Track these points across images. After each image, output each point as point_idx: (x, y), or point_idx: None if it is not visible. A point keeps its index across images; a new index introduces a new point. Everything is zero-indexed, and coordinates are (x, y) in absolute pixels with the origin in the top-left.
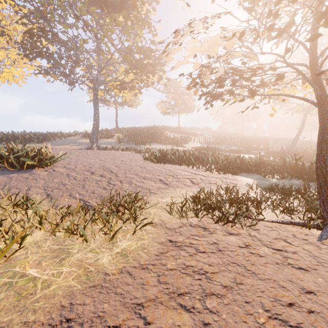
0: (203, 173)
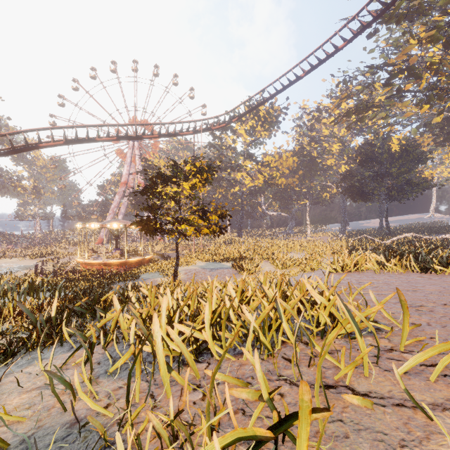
0: None
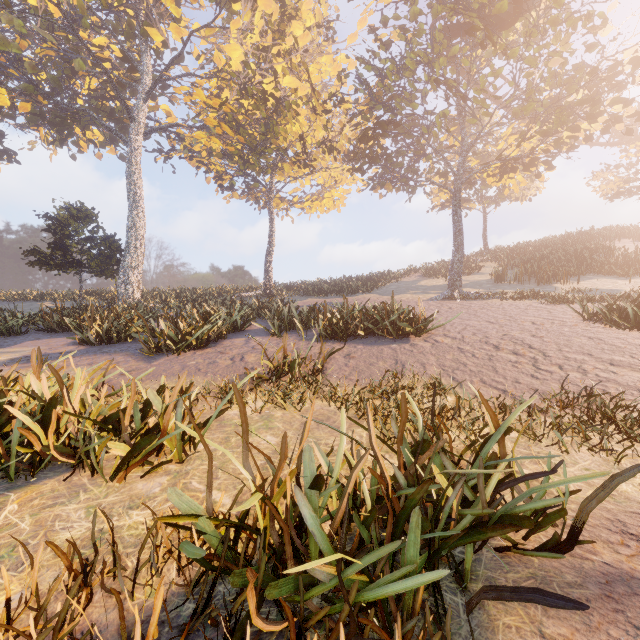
0: None
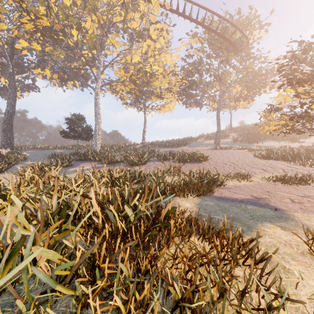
0: (296, 167)
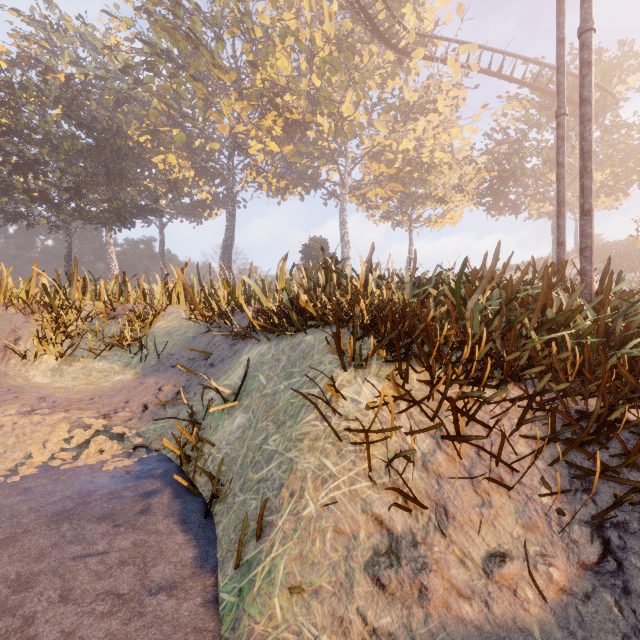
0: None
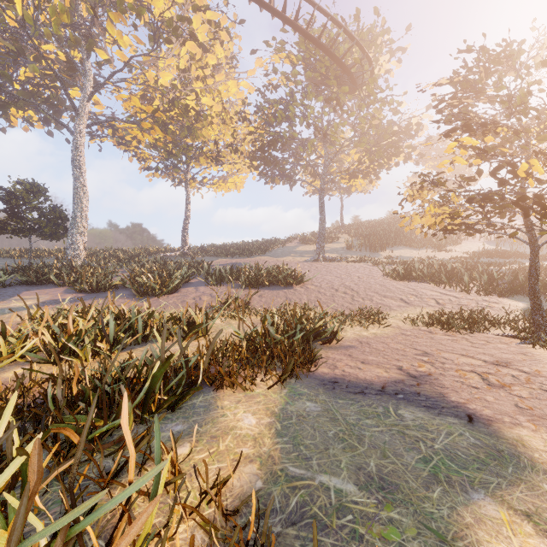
0: (456, 295)
